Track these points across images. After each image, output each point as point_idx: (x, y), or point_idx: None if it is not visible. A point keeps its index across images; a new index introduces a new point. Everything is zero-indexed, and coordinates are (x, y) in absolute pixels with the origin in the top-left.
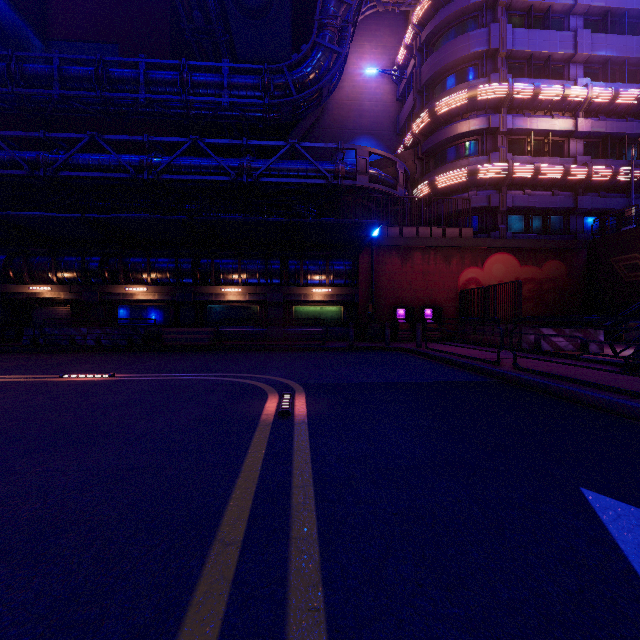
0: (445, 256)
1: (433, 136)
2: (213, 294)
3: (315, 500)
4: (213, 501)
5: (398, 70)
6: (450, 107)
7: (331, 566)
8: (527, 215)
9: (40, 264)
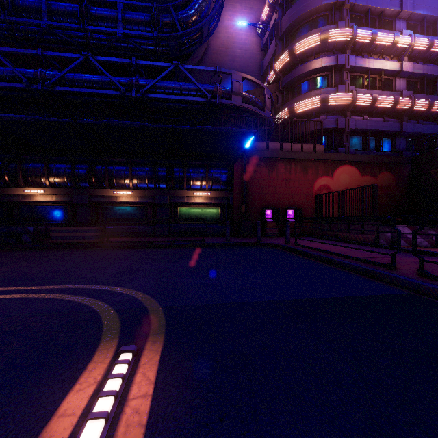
0: (303, 167)
1: (292, 72)
2: (106, 196)
3: None
4: None
5: (263, 24)
6: (306, 48)
7: None
8: (365, 136)
9: None
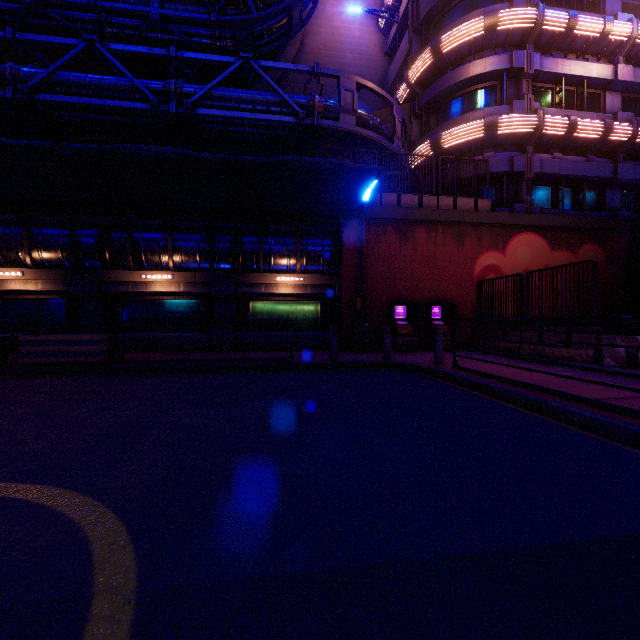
0: (457, 235)
1: (436, 83)
2: (129, 283)
3: None
4: None
5: (388, 11)
6: (460, 41)
7: None
8: (556, 186)
9: None
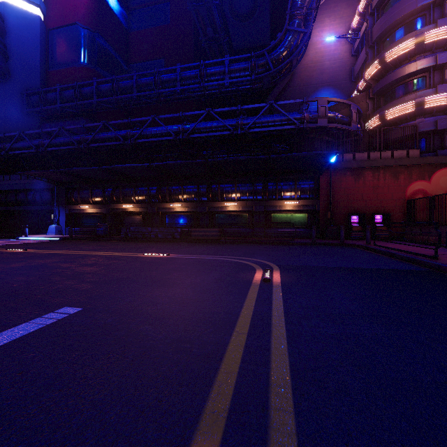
0: (393, 173)
1: (383, 79)
2: (219, 207)
3: (285, 322)
4: (231, 316)
5: (352, 33)
6: (398, 54)
7: (293, 349)
8: None
9: (127, 192)
